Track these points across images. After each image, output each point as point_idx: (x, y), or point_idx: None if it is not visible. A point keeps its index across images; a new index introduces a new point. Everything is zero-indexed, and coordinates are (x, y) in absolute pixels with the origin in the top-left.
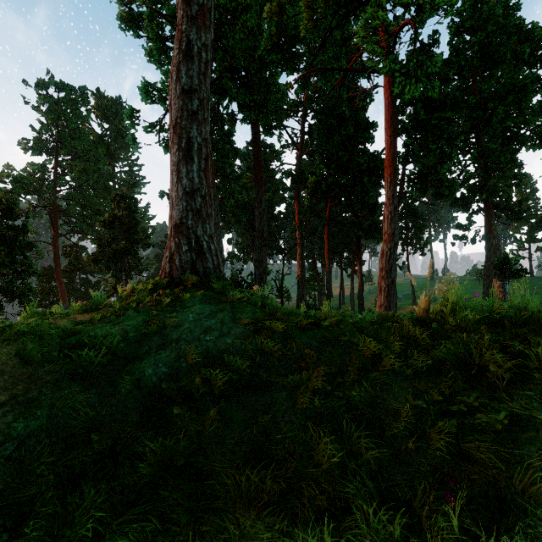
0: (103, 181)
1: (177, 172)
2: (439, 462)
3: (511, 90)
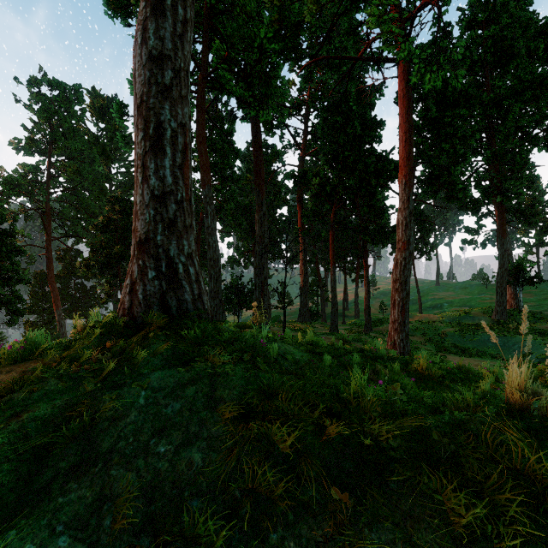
0: (99, 183)
1: (142, 168)
2: None
3: (530, 85)
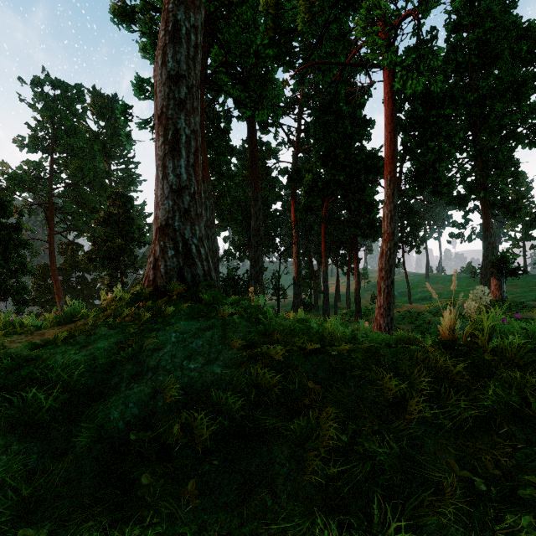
0: (99, 179)
1: (163, 167)
2: None
3: (510, 87)
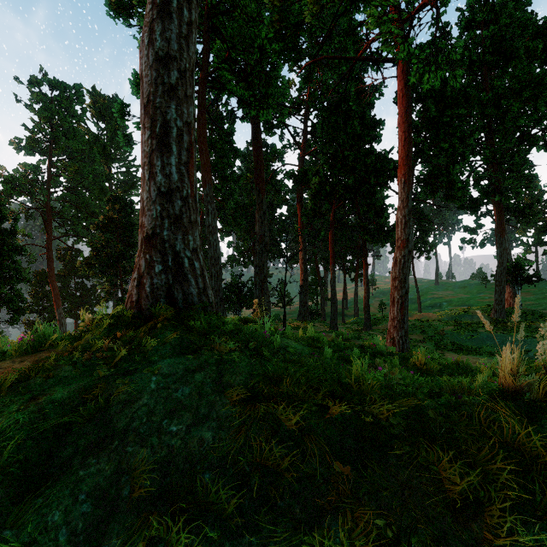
0: (99, 182)
1: (149, 166)
2: None
3: (528, 85)
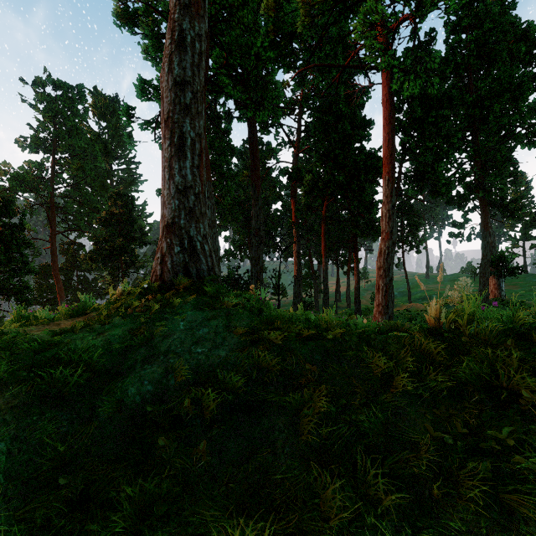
0: (101, 179)
1: (169, 168)
2: (474, 517)
3: (508, 88)
